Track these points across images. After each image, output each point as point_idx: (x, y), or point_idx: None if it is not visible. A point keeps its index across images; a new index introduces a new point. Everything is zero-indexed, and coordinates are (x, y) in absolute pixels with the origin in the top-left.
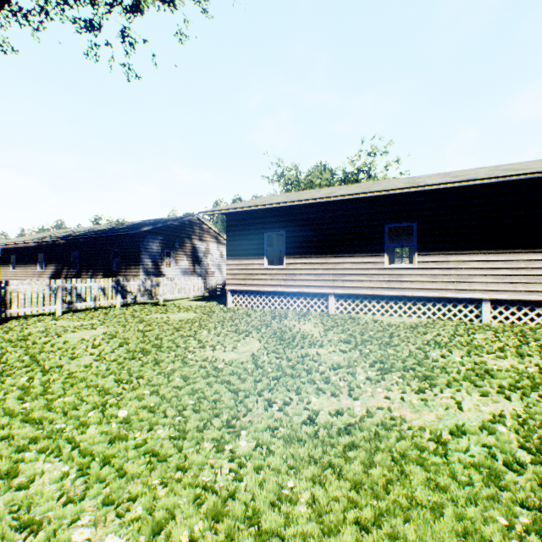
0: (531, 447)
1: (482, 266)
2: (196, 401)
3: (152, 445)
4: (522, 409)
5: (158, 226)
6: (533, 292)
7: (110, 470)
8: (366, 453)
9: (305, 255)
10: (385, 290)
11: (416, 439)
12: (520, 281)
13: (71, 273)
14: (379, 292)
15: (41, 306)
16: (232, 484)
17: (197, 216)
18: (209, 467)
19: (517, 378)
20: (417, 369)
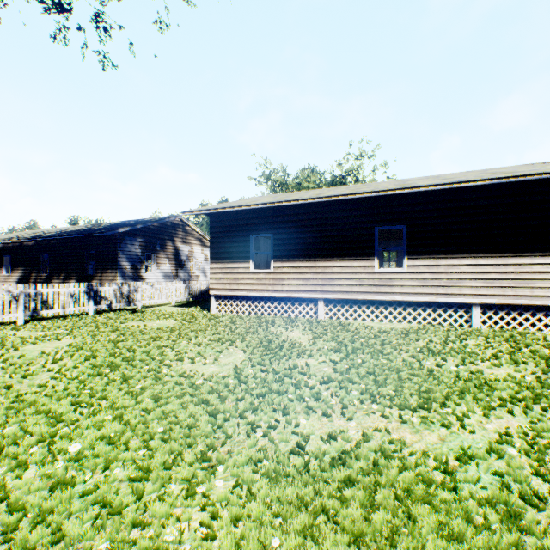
0: (547, 474)
1: (472, 270)
2: (166, 428)
3: (105, 490)
4: (528, 425)
5: (137, 227)
6: (521, 296)
7: (43, 532)
8: (365, 491)
9: (293, 258)
10: (375, 294)
11: (420, 468)
12: (509, 285)
13: (41, 277)
14: (369, 297)
15: None
16: (201, 547)
17: (180, 217)
18: (175, 520)
19: (517, 388)
20: (413, 381)
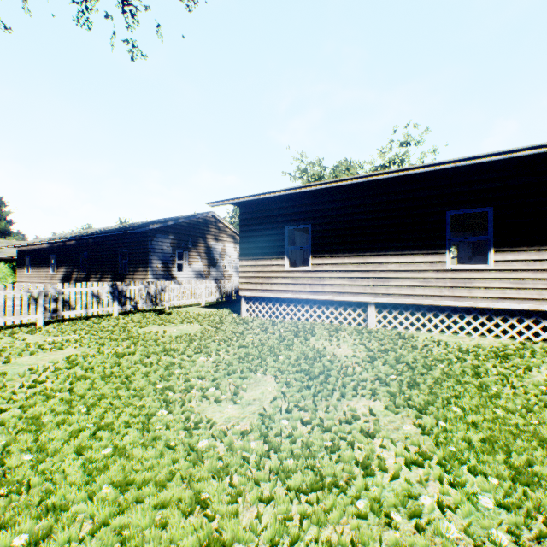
0: None
1: None
2: None
3: None
4: None
5: (168, 224)
6: None
7: None
8: None
9: (336, 253)
10: (447, 299)
11: None
12: None
13: (81, 275)
14: (439, 302)
15: (17, 316)
16: None
17: (212, 213)
18: None
19: None
20: None
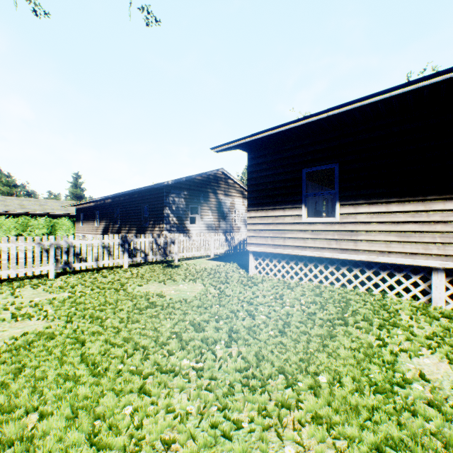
0: None
1: None
2: None
3: None
4: None
5: (182, 180)
6: None
7: None
8: None
9: (376, 199)
10: None
11: None
12: None
13: (115, 228)
14: None
15: (28, 268)
16: None
17: (222, 170)
18: None
19: None
20: None
